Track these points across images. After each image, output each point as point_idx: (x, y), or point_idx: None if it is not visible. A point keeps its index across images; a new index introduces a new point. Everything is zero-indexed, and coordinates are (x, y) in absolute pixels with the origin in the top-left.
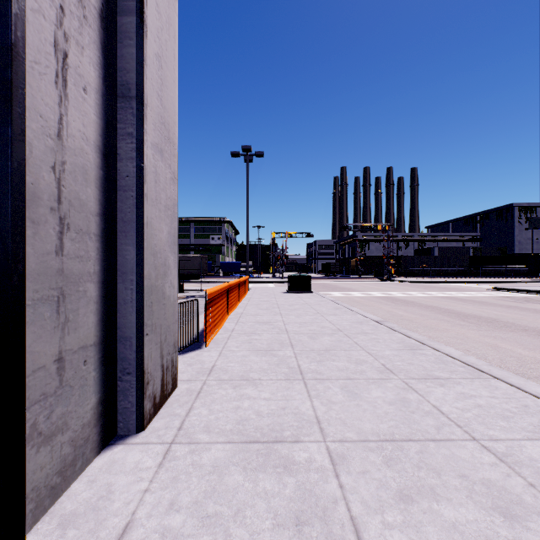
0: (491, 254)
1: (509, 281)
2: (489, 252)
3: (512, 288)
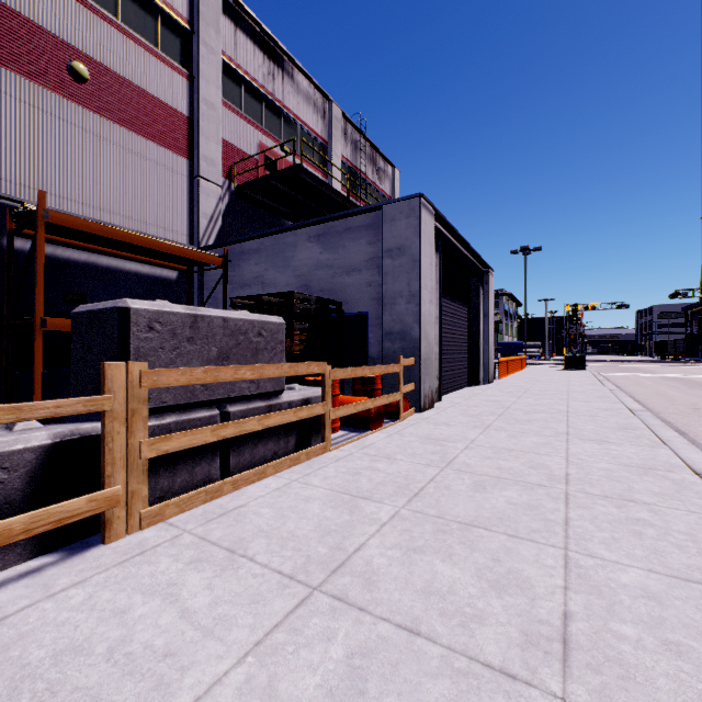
0: None
1: None
2: None
3: None
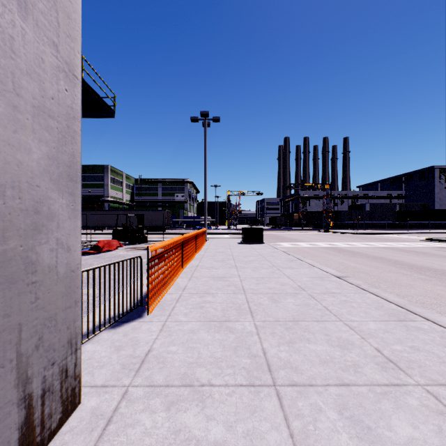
0: (415, 209)
1: (434, 232)
2: (413, 208)
3: (444, 239)
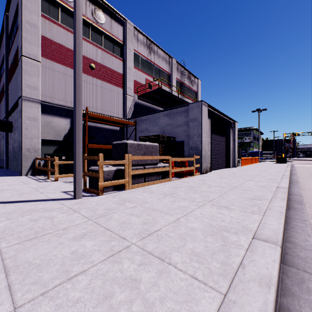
0: None
1: None
2: None
3: None
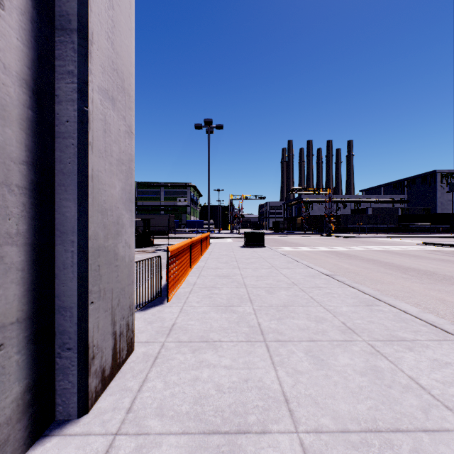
0: (417, 213)
1: (434, 236)
2: (415, 212)
3: (439, 243)
